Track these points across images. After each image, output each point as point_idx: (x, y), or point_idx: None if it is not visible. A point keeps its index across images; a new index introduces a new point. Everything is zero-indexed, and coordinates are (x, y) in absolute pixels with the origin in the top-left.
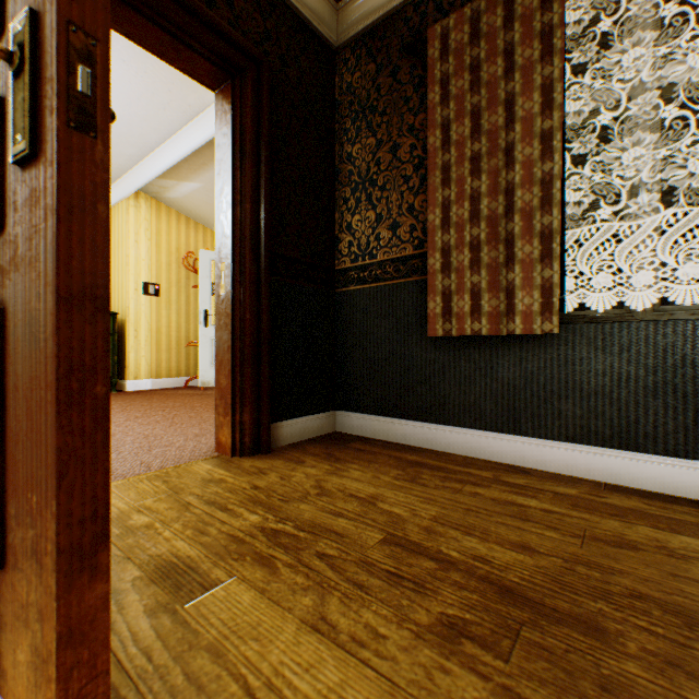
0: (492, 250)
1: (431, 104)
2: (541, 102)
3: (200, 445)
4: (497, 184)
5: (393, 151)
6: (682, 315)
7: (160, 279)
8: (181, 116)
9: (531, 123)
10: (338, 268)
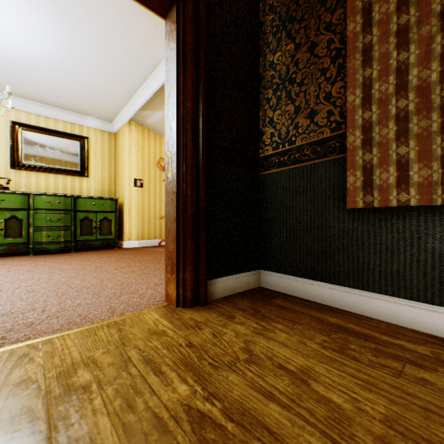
0: (422, 119)
1: None
2: None
3: (155, 293)
4: (429, 50)
5: (310, 49)
6: None
7: (143, 176)
8: (152, 62)
9: None
10: (261, 155)
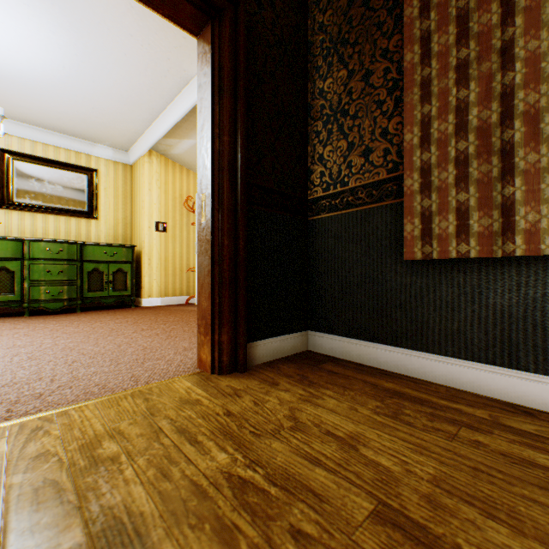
0: (482, 164)
1: (409, 19)
2: None
3: (186, 359)
4: (490, 89)
5: (365, 78)
6: None
7: (167, 218)
8: (179, 81)
9: (537, 12)
10: (309, 197)
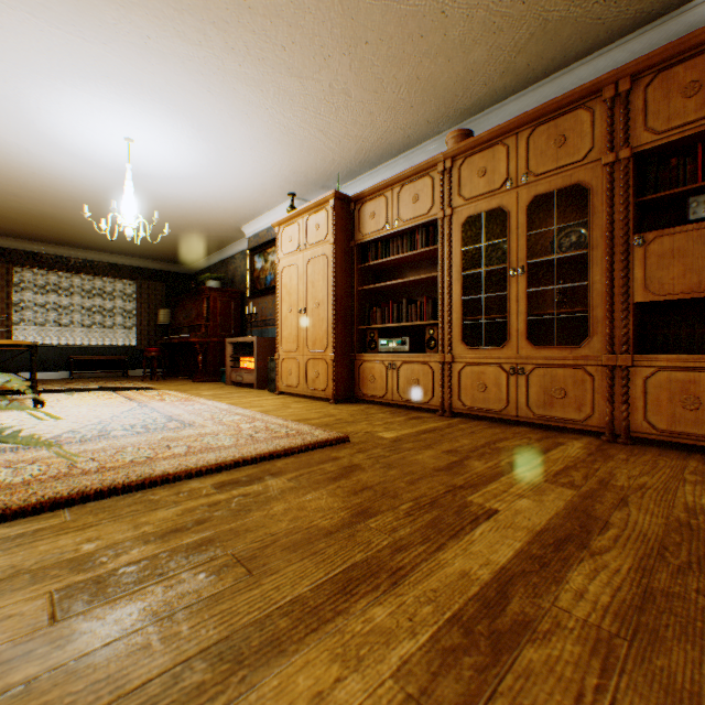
0: None
1: None
2: (8, 296)
3: None
4: None
5: None
6: (40, 345)
7: None
8: None
9: (5, 300)
10: None
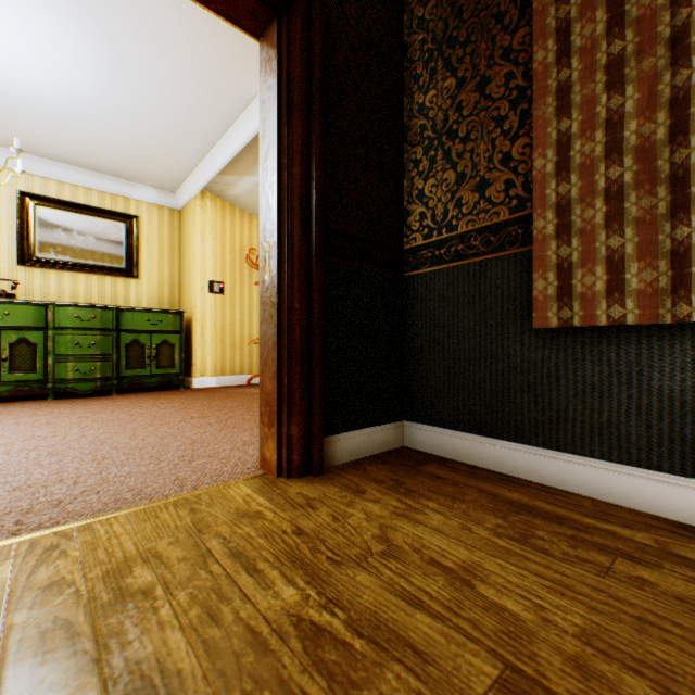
0: (643, 197)
1: (540, 5)
2: None
3: (245, 457)
4: (654, 94)
5: (480, 88)
6: None
7: (224, 277)
8: (238, 102)
9: None
10: (406, 247)
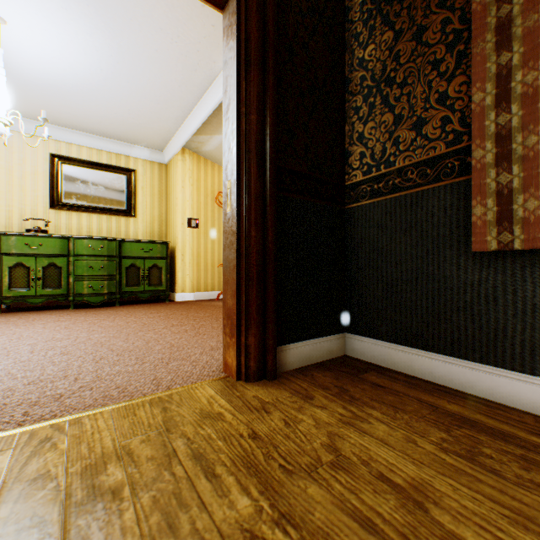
0: None
1: None
2: None
3: (211, 360)
4: None
5: (417, 36)
6: None
7: (199, 215)
8: (208, 74)
9: None
10: (347, 183)
